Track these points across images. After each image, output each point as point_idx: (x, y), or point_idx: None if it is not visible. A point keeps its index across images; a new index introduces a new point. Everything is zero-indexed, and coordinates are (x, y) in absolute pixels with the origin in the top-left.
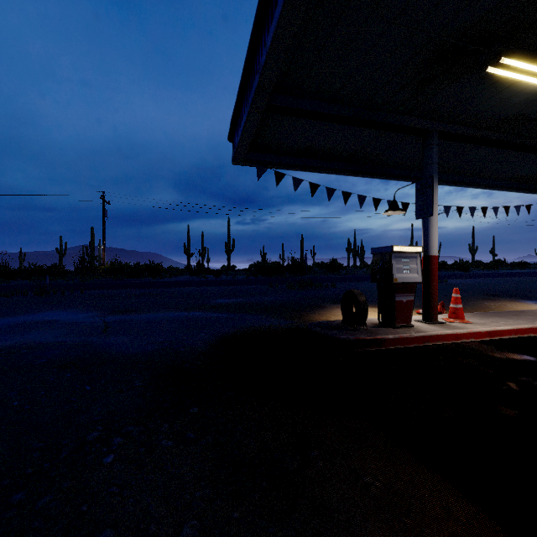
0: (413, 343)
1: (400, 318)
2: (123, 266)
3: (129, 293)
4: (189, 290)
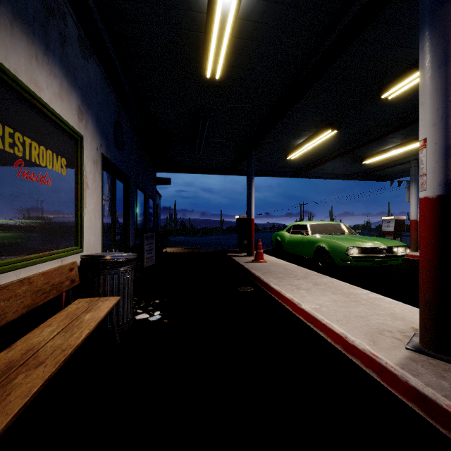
0: None
1: None
2: None
3: None
4: None
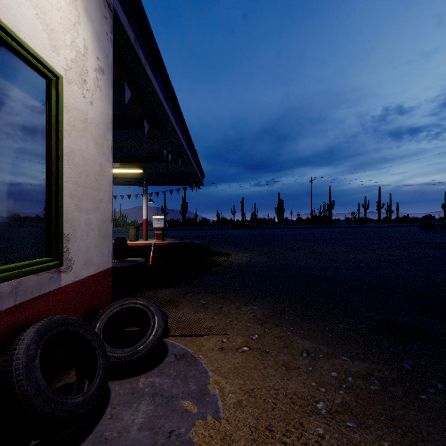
0: None
1: None
2: None
3: None
4: None
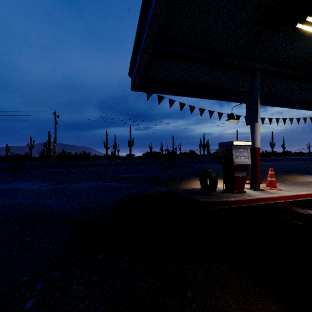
0: (246, 203)
1: (237, 187)
2: (67, 154)
3: (69, 170)
4: (105, 169)
